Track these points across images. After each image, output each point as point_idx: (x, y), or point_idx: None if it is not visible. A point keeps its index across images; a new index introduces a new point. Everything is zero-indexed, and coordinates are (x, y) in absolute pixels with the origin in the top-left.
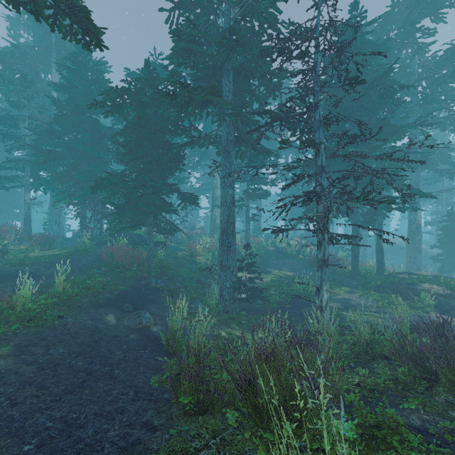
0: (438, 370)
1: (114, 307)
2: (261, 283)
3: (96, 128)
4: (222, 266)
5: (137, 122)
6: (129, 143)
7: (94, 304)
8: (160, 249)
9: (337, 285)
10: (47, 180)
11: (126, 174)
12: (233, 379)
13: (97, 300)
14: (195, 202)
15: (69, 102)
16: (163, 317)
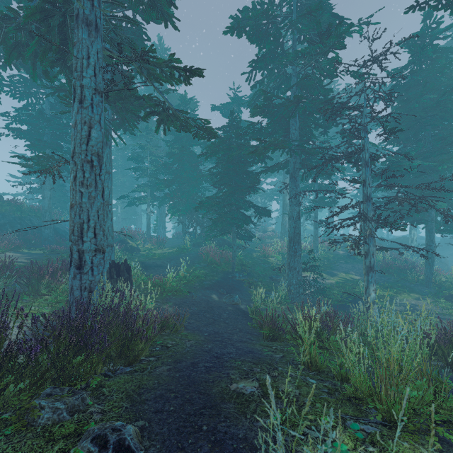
0: (436, 346)
1: (215, 290)
2: (325, 283)
3: (192, 158)
4: (290, 267)
5: (226, 160)
6: (220, 174)
7: (202, 287)
8: (239, 251)
9: (406, 291)
10: (162, 199)
11: (218, 197)
12: (290, 323)
13: (203, 285)
14: (268, 214)
15: (175, 141)
16: (246, 300)
